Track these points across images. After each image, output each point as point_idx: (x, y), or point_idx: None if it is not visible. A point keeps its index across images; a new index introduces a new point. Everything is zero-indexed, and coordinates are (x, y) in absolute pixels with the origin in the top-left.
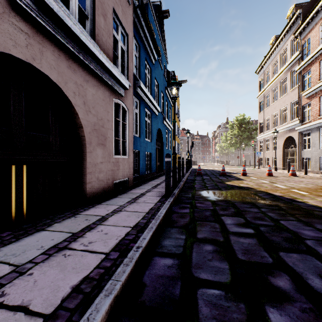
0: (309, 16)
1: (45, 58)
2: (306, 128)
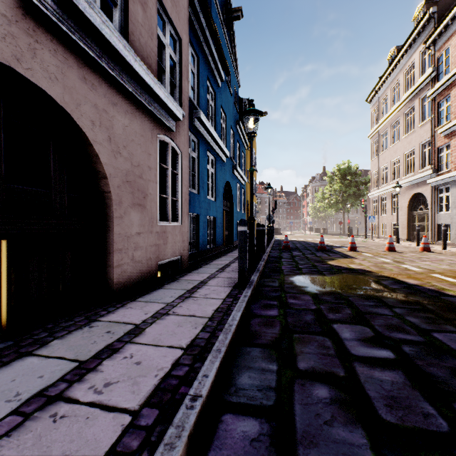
0: (448, 16)
1: (40, 60)
2: (443, 180)
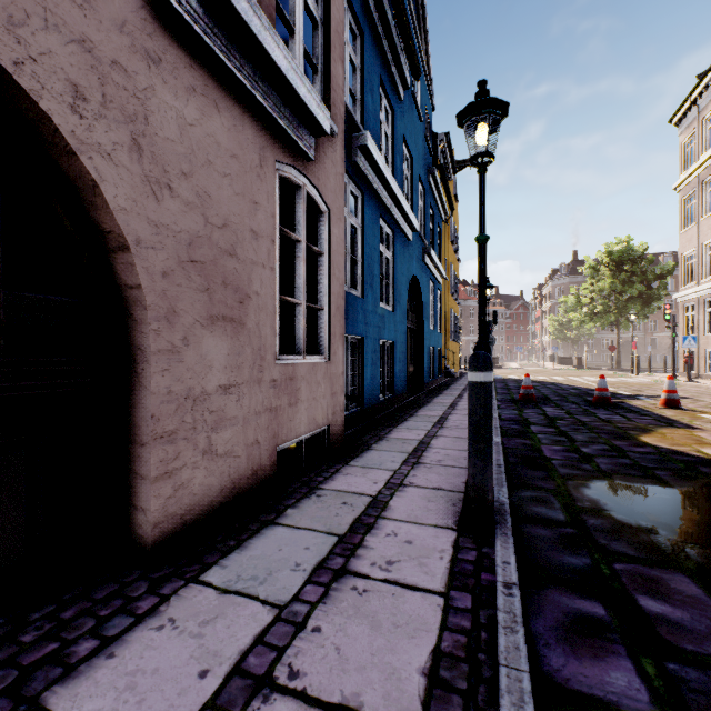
0: None
1: None
2: None
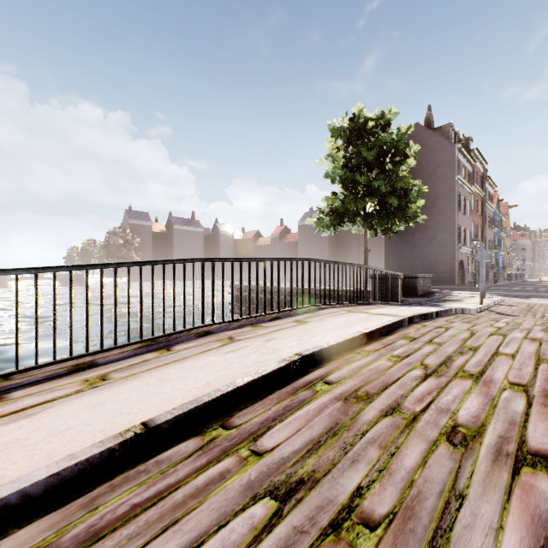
0: None
1: None
2: None
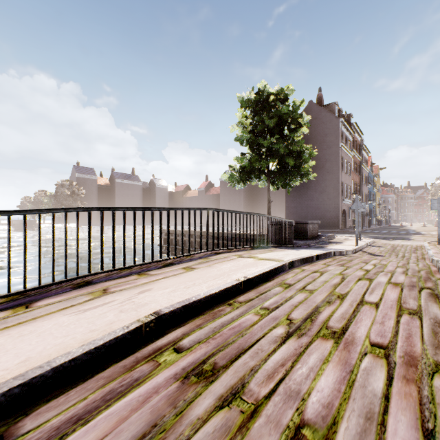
0: None
1: None
2: None
